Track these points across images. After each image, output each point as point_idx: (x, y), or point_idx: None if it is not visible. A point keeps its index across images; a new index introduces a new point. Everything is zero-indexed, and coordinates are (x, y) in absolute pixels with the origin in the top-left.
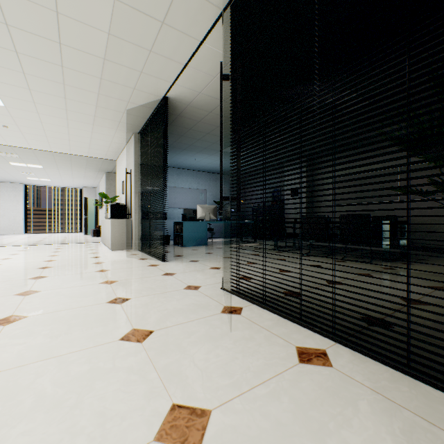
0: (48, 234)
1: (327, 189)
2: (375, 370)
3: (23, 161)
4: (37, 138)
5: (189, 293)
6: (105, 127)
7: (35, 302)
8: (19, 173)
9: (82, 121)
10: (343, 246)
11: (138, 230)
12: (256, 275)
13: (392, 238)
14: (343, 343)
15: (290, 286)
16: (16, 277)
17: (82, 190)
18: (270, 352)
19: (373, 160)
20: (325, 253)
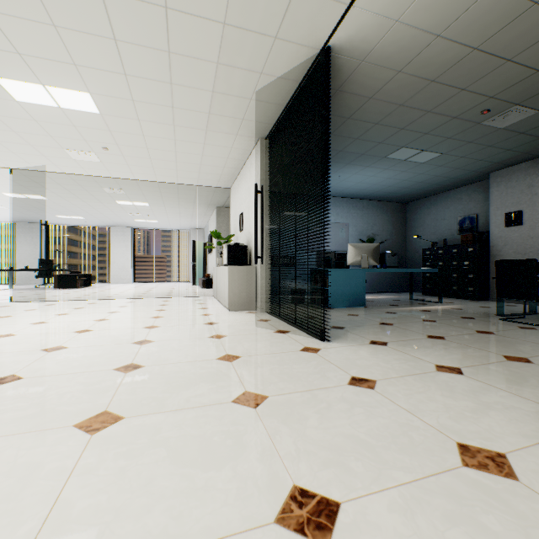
0: (155, 284)
1: None
2: None
3: (129, 199)
4: (141, 163)
5: (508, 498)
6: (222, 134)
7: (101, 476)
8: (127, 215)
9: (192, 125)
10: None
11: (265, 282)
12: None
13: None
14: None
15: None
16: (98, 364)
17: (190, 232)
18: None
19: None
20: None
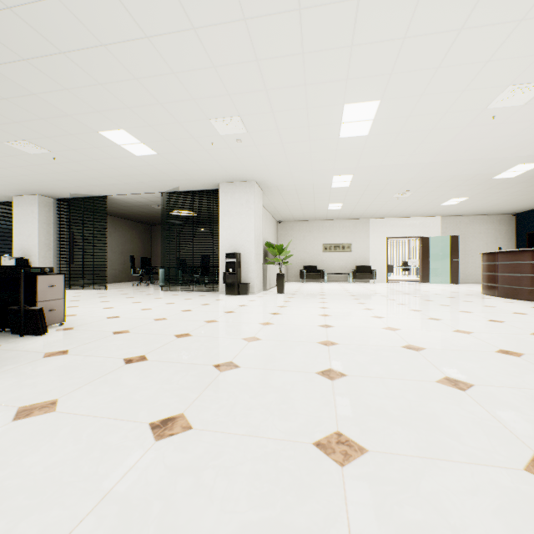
0: None
1: None
2: None
3: None
4: None
5: None
6: None
7: None
8: None
9: None
10: None
11: None
12: None
13: None
14: None
15: None
16: None
17: None
18: None
19: None
20: None
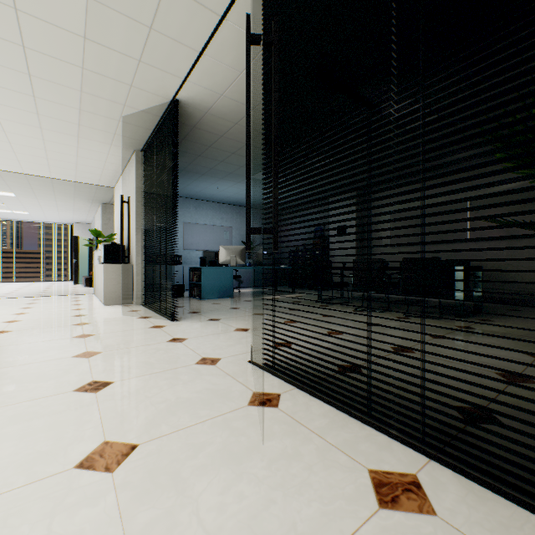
0: (26, 284)
1: (412, 217)
2: (507, 518)
3: None
4: (2, 154)
5: (202, 370)
6: (96, 142)
7: None
8: None
9: (62, 131)
10: (401, 297)
11: (141, 278)
12: (299, 345)
13: (529, 294)
14: (439, 458)
15: (351, 363)
16: None
17: (73, 226)
18: (328, 484)
19: (437, 192)
20: (382, 307)
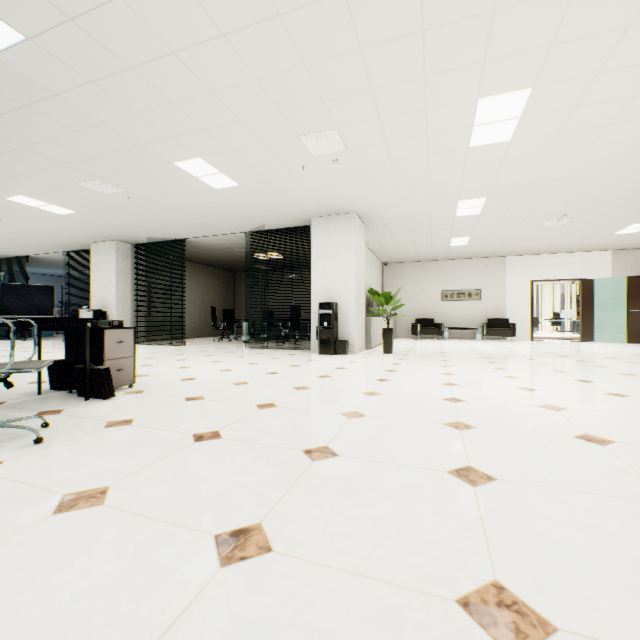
0: None
1: None
2: None
3: None
4: None
5: (50, 342)
6: None
7: None
8: None
9: None
10: None
11: None
12: None
13: None
14: None
15: None
16: None
17: None
18: None
19: None
20: None
